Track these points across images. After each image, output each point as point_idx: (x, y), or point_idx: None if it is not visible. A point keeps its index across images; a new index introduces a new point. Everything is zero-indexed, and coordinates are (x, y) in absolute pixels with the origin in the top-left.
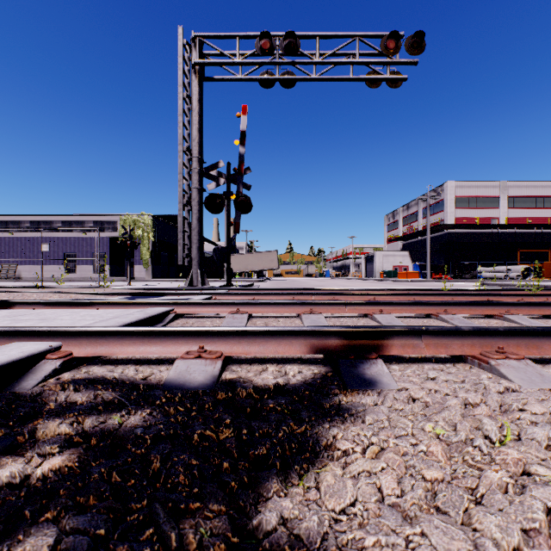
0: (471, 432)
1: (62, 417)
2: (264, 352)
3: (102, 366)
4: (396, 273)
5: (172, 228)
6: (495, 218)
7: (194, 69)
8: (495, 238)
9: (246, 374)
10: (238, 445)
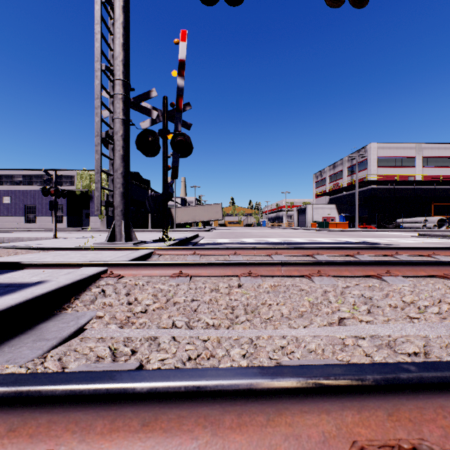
0: None
1: None
2: None
3: None
4: (328, 223)
5: None
6: (411, 175)
7: None
8: (411, 193)
9: None
10: None
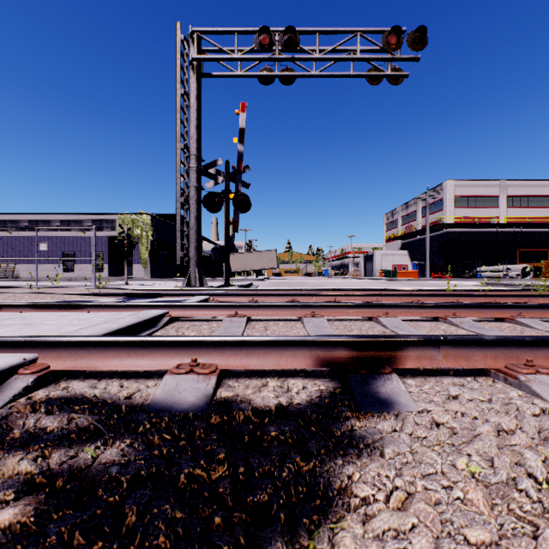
0: (514, 472)
1: (25, 450)
2: (264, 365)
3: (82, 380)
4: (395, 272)
5: (171, 227)
6: (494, 217)
7: (192, 65)
8: (494, 238)
9: (244, 391)
10: (233, 491)
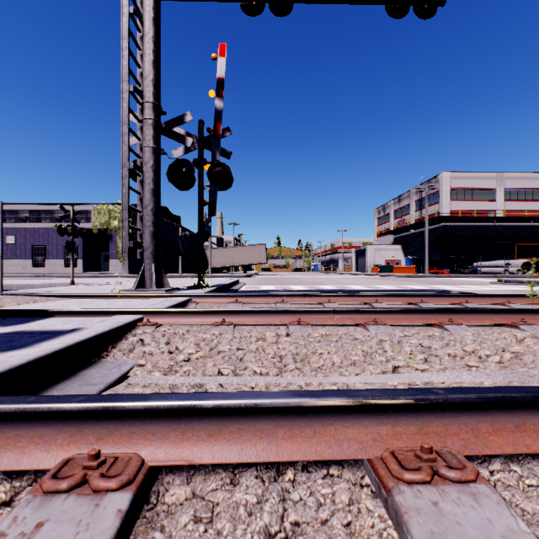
0: None
1: None
2: None
3: None
4: (391, 267)
5: None
6: (491, 210)
7: None
8: (491, 232)
9: None
10: None
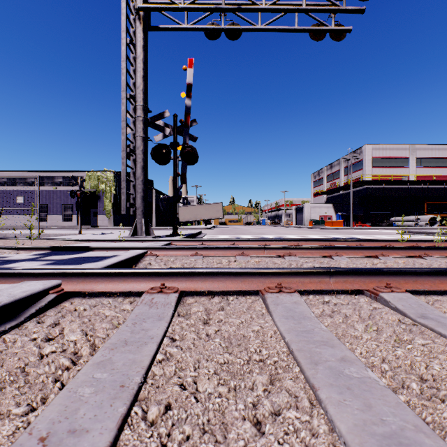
0: None
1: None
2: None
3: None
4: (323, 222)
5: None
6: (405, 175)
7: (138, 15)
8: (405, 193)
9: None
10: None
